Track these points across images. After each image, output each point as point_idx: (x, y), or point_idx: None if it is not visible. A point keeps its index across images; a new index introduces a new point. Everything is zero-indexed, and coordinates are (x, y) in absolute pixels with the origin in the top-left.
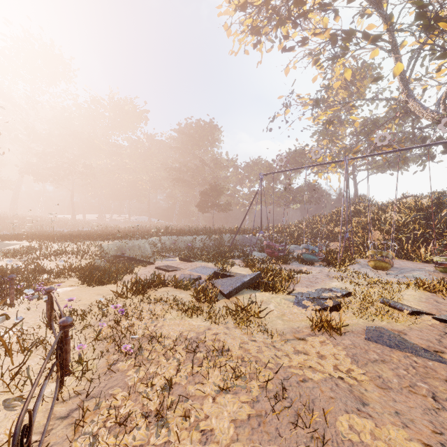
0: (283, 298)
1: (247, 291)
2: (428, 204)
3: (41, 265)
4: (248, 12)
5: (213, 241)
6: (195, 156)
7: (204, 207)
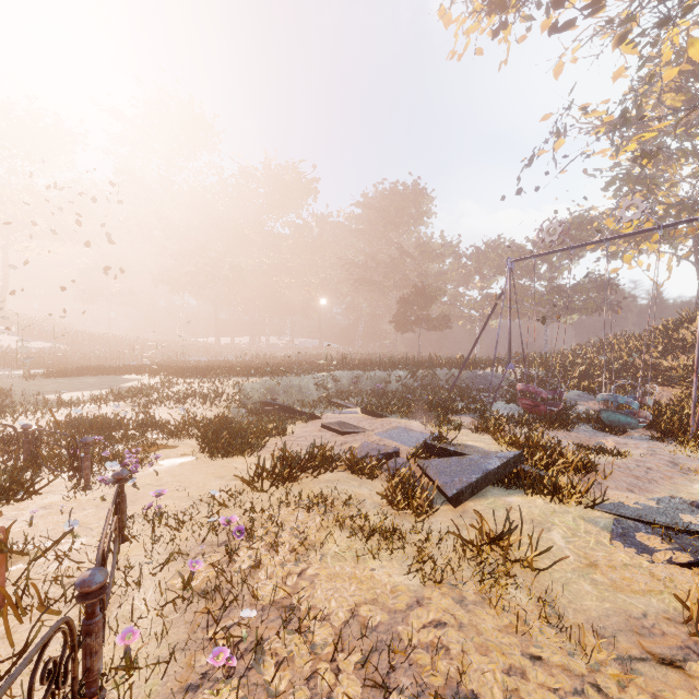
0: (579, 516)
1: (494, 490)
2: None
3: (157, 414)
4: None
5: (419, 380)
6: (389, 243)
7: (404, 324)
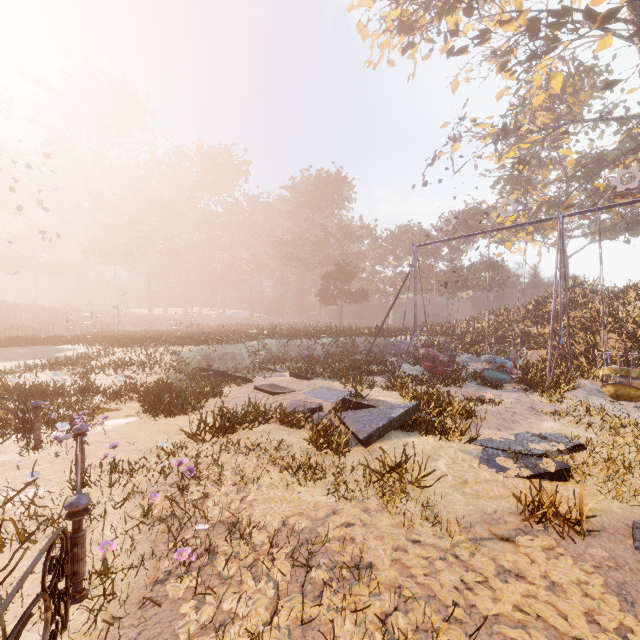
0: (459, 449)
1: (397, 433)
2: None
3: (96, 381)
4: None
5: (341, 347)
6: (314, 224)
7: (327, 297)
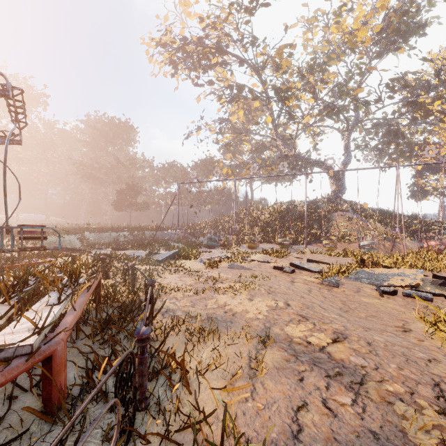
0: (193, 261)
1: (172, 260)
2: (283, 209)
3: None
4: (168, 50)
5: (135, 237)
6: (108, 154)
7: (121, 206)
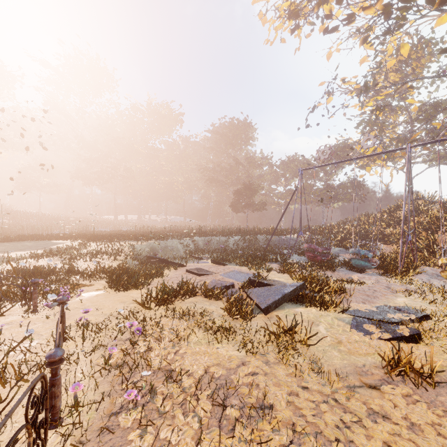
0: (335, 317)
1: (288, 305)
2: None
3: (77, 265)
4: None
5: (247, 242)
6: (228, 156)
7: (237, 207)
